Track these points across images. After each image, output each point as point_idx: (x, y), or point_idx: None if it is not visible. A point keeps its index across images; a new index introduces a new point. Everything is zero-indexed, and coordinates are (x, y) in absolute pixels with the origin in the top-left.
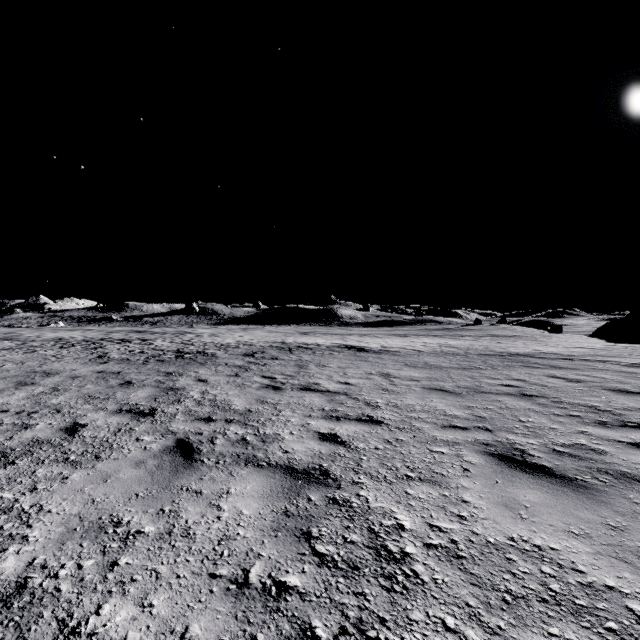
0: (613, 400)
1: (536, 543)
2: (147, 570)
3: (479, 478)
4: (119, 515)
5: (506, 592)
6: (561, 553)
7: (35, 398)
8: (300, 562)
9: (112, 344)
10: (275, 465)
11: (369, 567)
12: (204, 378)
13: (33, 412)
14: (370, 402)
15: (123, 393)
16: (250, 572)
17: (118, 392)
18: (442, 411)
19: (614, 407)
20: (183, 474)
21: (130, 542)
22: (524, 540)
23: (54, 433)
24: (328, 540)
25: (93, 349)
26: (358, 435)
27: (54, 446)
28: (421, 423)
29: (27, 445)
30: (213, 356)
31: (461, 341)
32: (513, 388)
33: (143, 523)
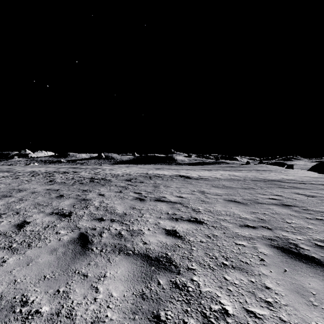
0: None
1: None
2: None
3: (272, 267)
4: (28, 295)
5: None
6: None
7: (8, 205)
8: None
9: (58, 174)
10: (137, 253)
11: None
12: (102, 193)
13: (3, 213)
14: (195, 209)
15: (57, 202)
16: None
17: (54, 201)
18: (238, 215)
19: None
20: (78, 260)
21: (28, 322)
22: None
23: (10, 228)
24: None
25: (48, 177)
26: (189, 231)
27: (6, 237)
28: (226, 223)
29: None
30: (109, 181)
31: (240, 173)
32: (276, 200)
33: (42, 303)
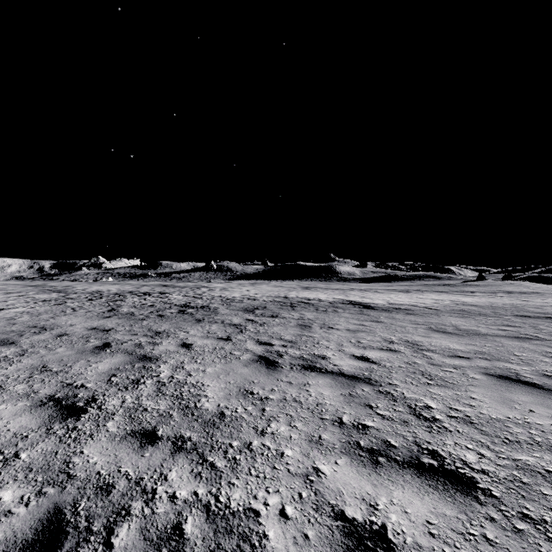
0: None
1: None
2: None
3: None
4: None
5: None
6: None
7: None
8: None
9: (133, 297)
10: None
11: None
12: (190, 342)
13: None
14: (417, 406)
15: (84, 363)
16: None
17: (80, 361)
18: None
19: None
20: None
21: None
22: None
23: None
24: None
25: (113, 302)
26: (443, 549)
27: None
28: None
29: None
30: (214, 311)
31: (475, 298)
32: None
33: None
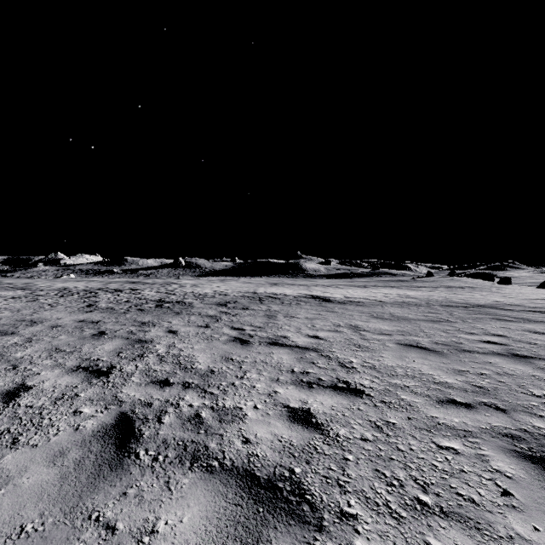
0: None
1: None
2: None
3: (536, 514)
4: None
5: None
6: None
7: (3, 350)
8: None
9: (105, 293)
10: (230, 468)
11: None
12: (175, 329)
13: None
14: (344, 362)
15: (90, 345)
16: None
17: (86, 344)
18: (430, 377)
19: None
20: (104, 482)
21: None
22: None
23: None
24: None
25: (87, 298)
26: (336, 413)
27: None
28: (410, 395)
29: None
30: (189, 305)
31: (419, 292)
32: (498, 346)
33: None
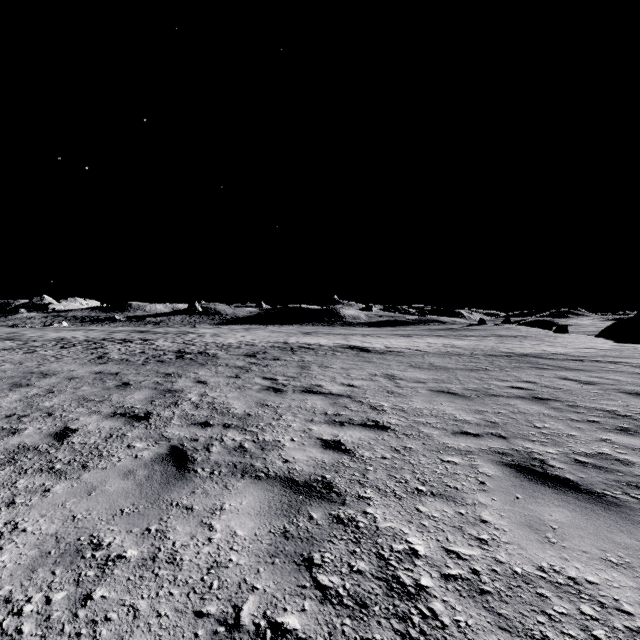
0: (632, 404)
1: (570, 574)
2: (124, 606)
3: (497, 493)
4: (100, 535)
5: (542, 639)
6: (601, 588)
7: (28, 400)
8: (300, 597)
9: (113, 344)
10: (274, 476)
11: (379, 604)
12: (203, 379)
13: (24, 415)
14: (375, 405)
15: (119, 395)
16: (242, 610)
17: (114, 394)
18: (451, 416)
19: (634, 412)
20: (174, 486)
21: (108, 569)
22: (556, 570)
23: (42, 439)
24: (332, 569)
25: (94, 349)
26: (363, 442)
27: (40, 453)
28: (430, 429)
29: (12, 452)
30: (214, 356)
31: (466, 341)
32: (524, 391)
33: (125, 546)
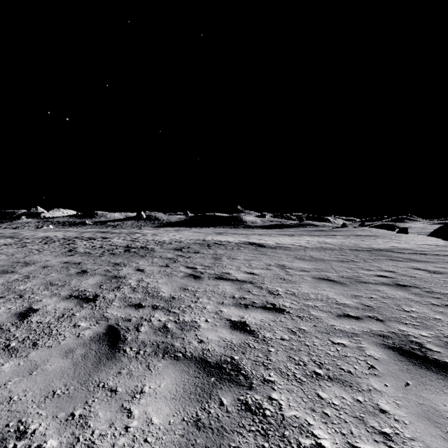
0: None
1: None
2: None
3: (388, 378)
4: (27, 421)
5: None
6: None
7: (8, 284)
8: None
9: (81, 241)
10: (190, 357)
11: None
12: (142, 268)
13: (1, 297)
14: (272, 290)
15: (77, 280)
16: None
17: (73, 280)
18: (333, 300)
19: None
20: (104, 366)
21: None
22: None
23: (8, 318)
24: None
25: (67, 245)
26: (264, 324)
27: (2, 331)
28: (318, 312)
29: None
30: (152, 250)
31: (334, 239)
32: (387, 278)
33: (47, 434)
